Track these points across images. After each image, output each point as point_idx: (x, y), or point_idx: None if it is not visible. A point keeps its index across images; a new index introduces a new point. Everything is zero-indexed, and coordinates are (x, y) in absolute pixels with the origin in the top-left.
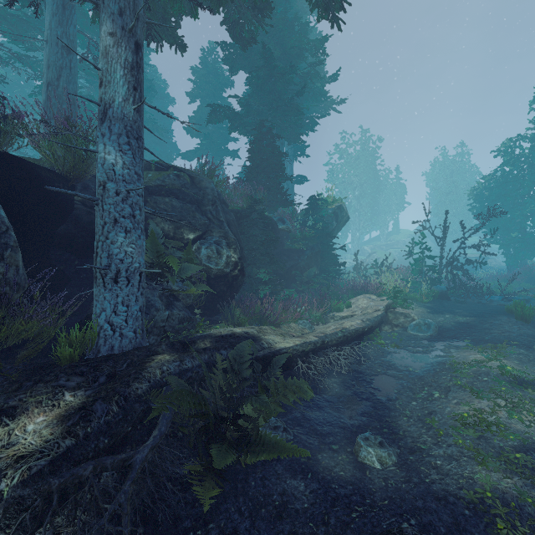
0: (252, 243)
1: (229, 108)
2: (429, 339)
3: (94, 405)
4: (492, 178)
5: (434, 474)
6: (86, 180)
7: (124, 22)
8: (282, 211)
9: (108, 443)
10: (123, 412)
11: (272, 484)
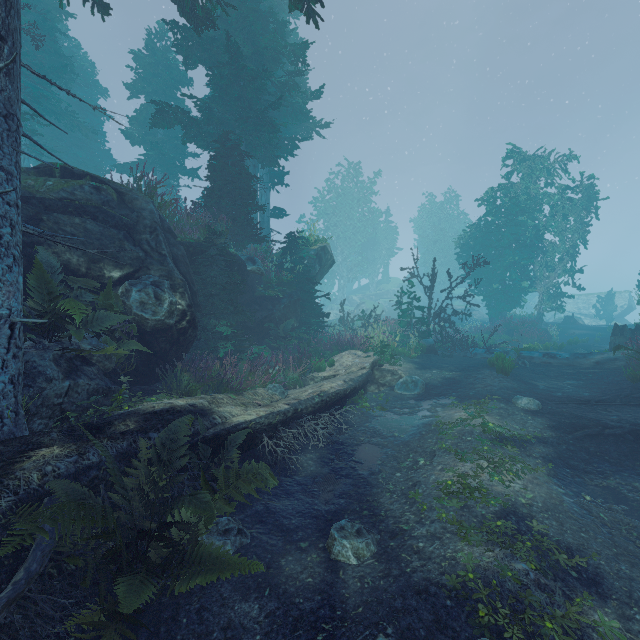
0: (209, 287)
1: (182, 110)
2: (416, 398)
3: None
4: (477, 227)
5: (416, 560)
6: None
7: None
8: (254, 249)
9: None
10: None
11: (214, 615)
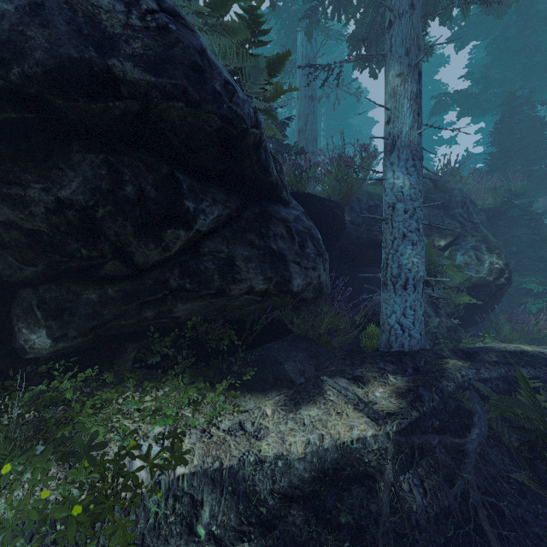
0: (510, 246)
1: (459, 91)
2: None
3: (419, 390)
4: None
5: None
6: (351, 203)
7: (409, 59)
8: (543, 200)
9: (438, 425)
10: (442, 403)
11: None
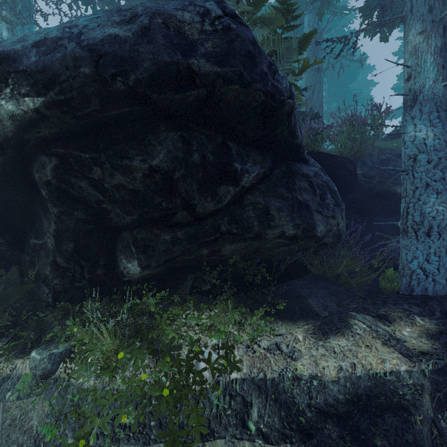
0: None
1: None
2: None
3: None
4: None
5: None
6: (363, 158)
7: (433, 16)
8: None
9: None
10: None
11: None
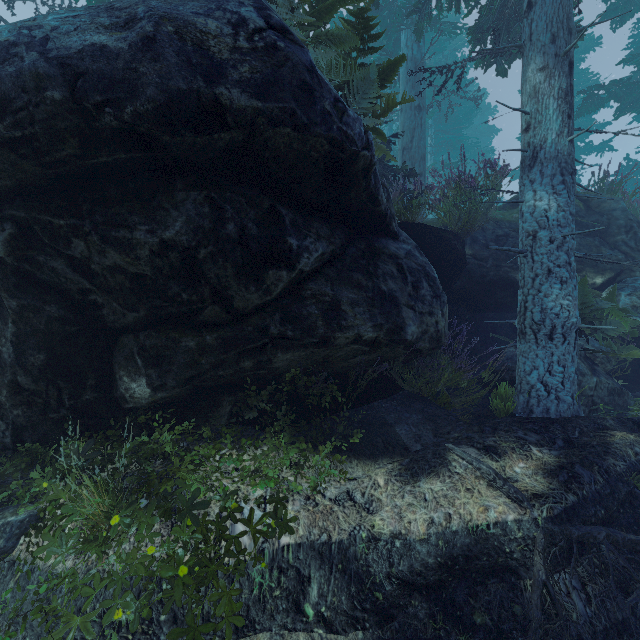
0: None
1: (618, 81)
2: None
3: (575, 468)
4: None
5: None
6: (473, 233)
7: (556, 47)
8: None
9: (604, 514)
10: (609, 486)
11: None
